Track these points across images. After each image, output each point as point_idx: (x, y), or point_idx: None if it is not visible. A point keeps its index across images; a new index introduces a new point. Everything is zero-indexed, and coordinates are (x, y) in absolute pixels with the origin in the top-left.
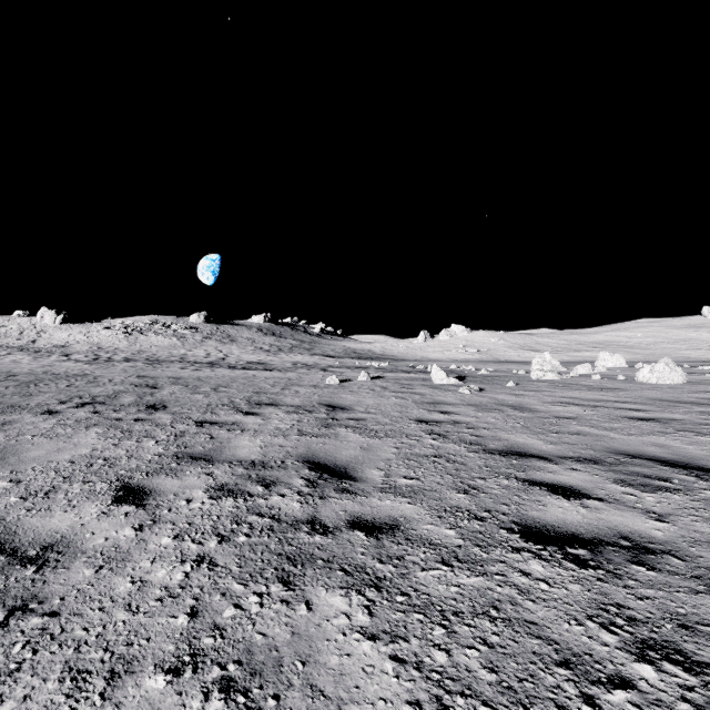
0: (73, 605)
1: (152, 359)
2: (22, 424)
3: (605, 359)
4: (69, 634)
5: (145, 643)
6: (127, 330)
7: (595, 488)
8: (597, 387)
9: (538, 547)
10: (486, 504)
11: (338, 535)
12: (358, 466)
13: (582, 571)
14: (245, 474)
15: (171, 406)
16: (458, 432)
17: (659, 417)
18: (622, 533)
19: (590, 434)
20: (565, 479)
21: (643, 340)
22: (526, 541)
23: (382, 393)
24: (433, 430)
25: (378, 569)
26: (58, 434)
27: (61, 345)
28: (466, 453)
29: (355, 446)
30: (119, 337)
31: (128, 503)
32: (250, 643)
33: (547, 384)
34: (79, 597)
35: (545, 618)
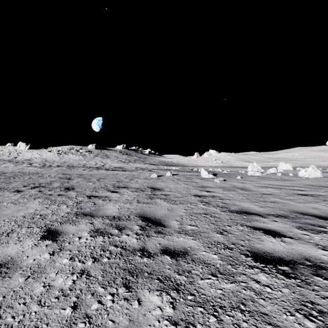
0: (9, 301)
1: (70, 166)
2: (3, 197)
3: (282, 166)
4: (3, 320)
5: (45, 327)
6: (59, 152)
7: (287, 231)
8: (280, 179)
9: (262, 265)
10: (232, 240)
11: (156, 258)
12: (166, 219)
13: (288, 280)
14: (109, 223)
15: (76, 188)
16: (215, 201)
17: (312, 194)
18: (306, 257)
19: (280, 202)
20: (271, 226)
21: (299, 156)
22: (255, 262)
23: (177, 182)
24: (203, 200)
25: (177, 279)
26: (19, 202)
27: (28, 159)
28: (220, 212)
29: (165, 208)
30: (55, 155)
31: (48, 239)
32: (105, 327)
33: (256, 177)
34: (13, 296)
35: (272, 311)
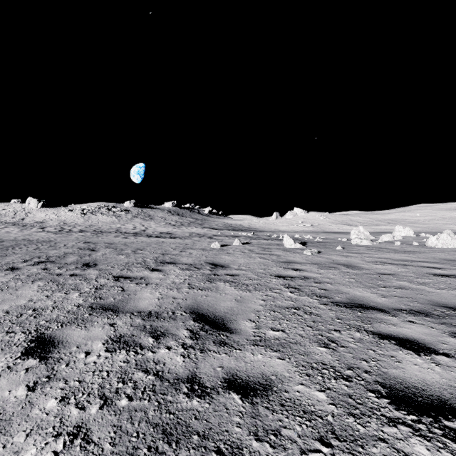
0: None
1: (97, 231)
2: None
3: (399, 231)
4: None
5: None
6: (83, 211)
7: (437, 342)
8: (400, 250)
9: (412, 418)
10: (347, 359)
11: (215, 398)
12: (234, 317)
13: None
14: (141, 325)
15: (100, 264)
16: (309, 286)
17: None
18: None
19: (410, 288)
20: (407, 332)
21: (421, 218)
22: (397, 409)
23: (250, 254)
24: (289, 285)
25: (255, 450)
26: (9, 287)
27: (40, 221)
28: (318, 305)
29: (231, 298)
30: (78, 216)
31: (34, 355)
32: None
33: (364, 248)
34: None
35: None
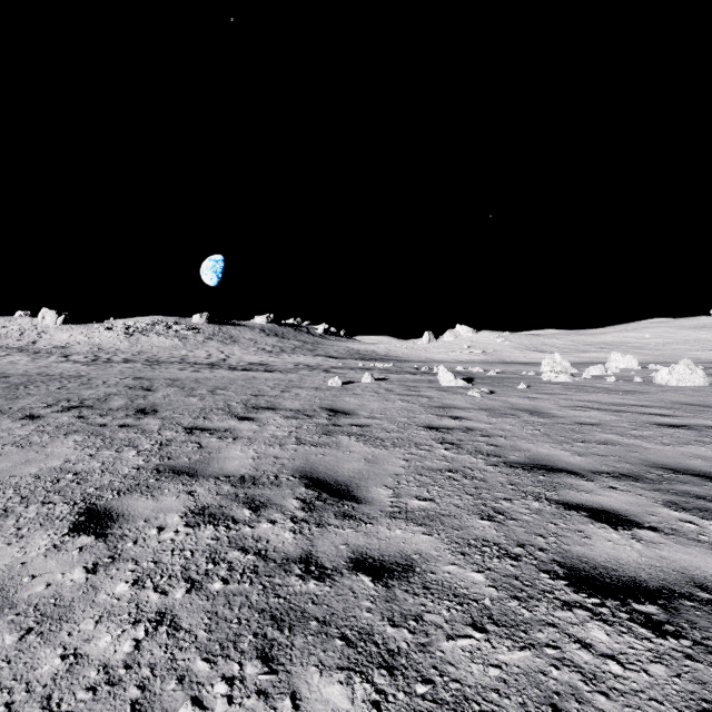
0: None
1: (152, 360)
2: None
3: (616, 361)
4: None
5: None
6: (128, 330)
7: (644, 513)
8: (614, 390)
9: (594, 601)
10: (517, 535)
11: (338, 580)
12: (363, 483)
13: (661, 642)
14: (232, 493)
15: (162, 410)
16: (473, 440)
17: (691, 424)
18: (696, 579)
19: (620, 443)
20: (605, 501)
21: (652, 340)
22: (576, 592)
23: (387, 396)
24: (444, 439)
25: (390, 636)
26: (32, 442)
27: (61, 346)
28: (485, 466)
29: (359, 458)
30: (120, 338)
31: (87, 532)
32: None
33: (560, 386)
34: None
35: None
